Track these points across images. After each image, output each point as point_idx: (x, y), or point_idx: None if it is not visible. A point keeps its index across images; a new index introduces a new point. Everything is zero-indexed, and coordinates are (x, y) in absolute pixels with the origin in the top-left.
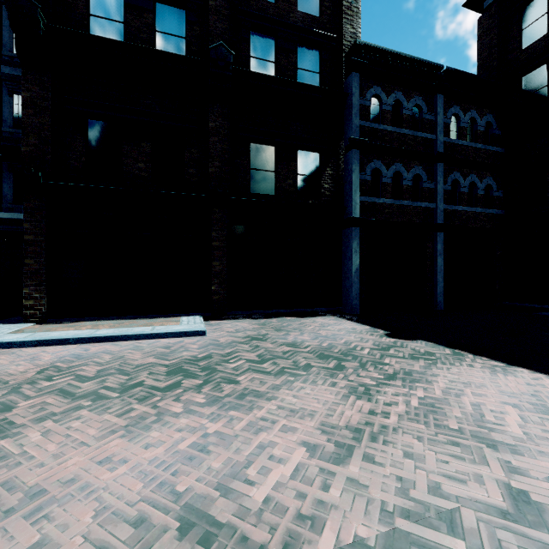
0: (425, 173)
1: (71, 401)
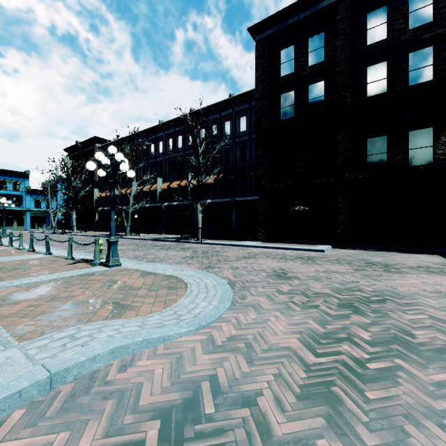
0: None
1: (268, 257)
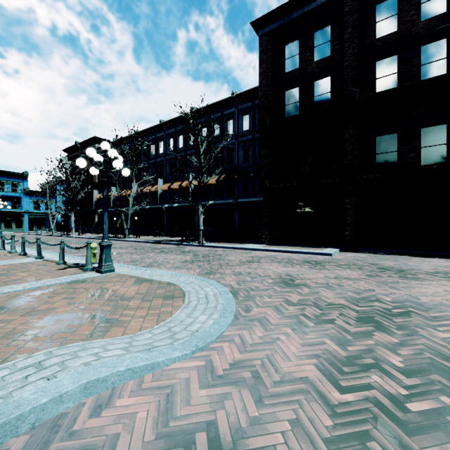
0: None
1: (272, 261)
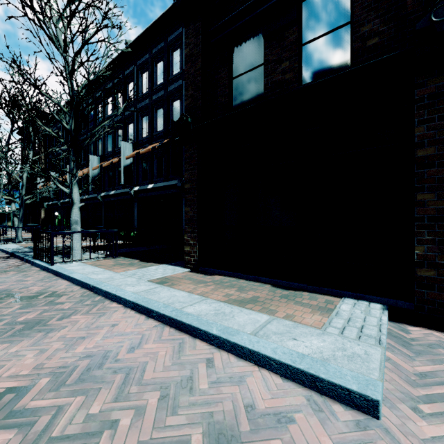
0: None
1: None
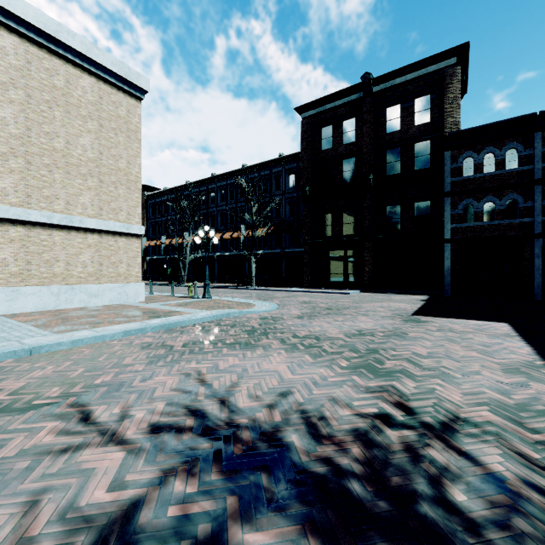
0: (520, 197)
1: (305, 297)
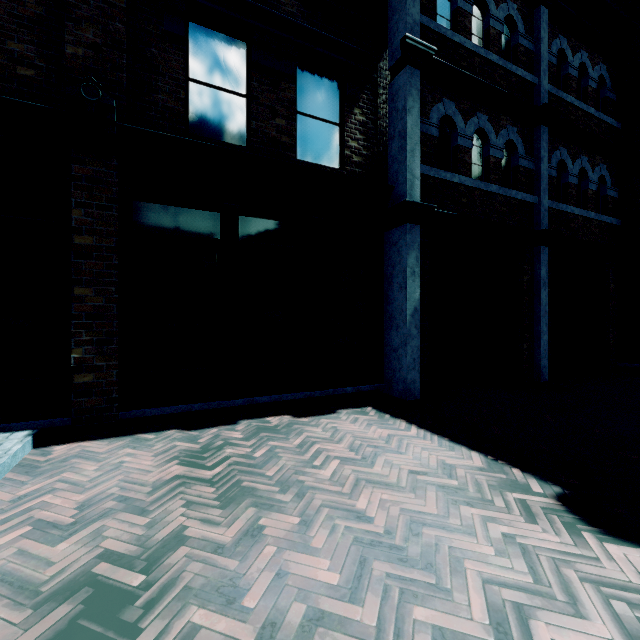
0: (521, 141)
1: None
